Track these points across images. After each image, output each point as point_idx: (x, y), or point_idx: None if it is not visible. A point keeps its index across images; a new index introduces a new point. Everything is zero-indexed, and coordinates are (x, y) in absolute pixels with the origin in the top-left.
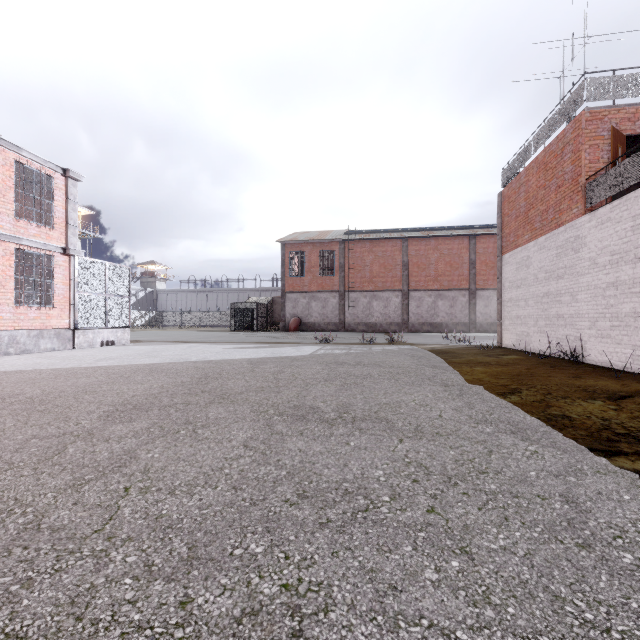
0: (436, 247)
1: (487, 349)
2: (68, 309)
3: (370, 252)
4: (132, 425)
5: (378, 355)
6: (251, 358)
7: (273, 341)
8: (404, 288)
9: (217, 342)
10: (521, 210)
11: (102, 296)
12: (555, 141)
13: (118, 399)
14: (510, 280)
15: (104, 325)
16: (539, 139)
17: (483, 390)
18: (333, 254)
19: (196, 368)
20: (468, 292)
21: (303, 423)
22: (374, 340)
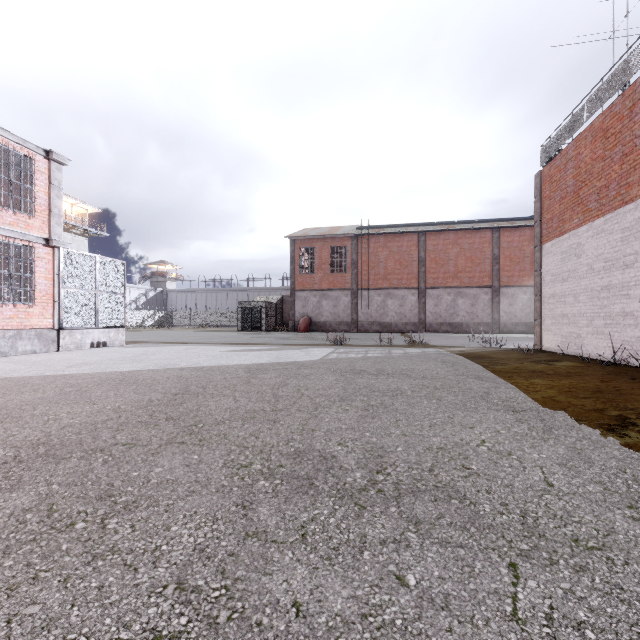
0: (456, 241)
1: (527, 353)
2: (52, 307)
3: (384, 247)
4: (4, 501)
5: (402, 360)
6: (250, 364)
7: (280, 342)
8: (421, 285)
9: (219, 343)
10: (568, 190)
11: (92, 293)
12: (620, 100)
13: (37, 433)
14: (553, 273)
15: (94, 325)
16: (594, 102)
17: (574, 419)
18: (345, 250)
19: (179, 378)
20: (491, 289)
21: (308, 500)
22: (391, 341)
